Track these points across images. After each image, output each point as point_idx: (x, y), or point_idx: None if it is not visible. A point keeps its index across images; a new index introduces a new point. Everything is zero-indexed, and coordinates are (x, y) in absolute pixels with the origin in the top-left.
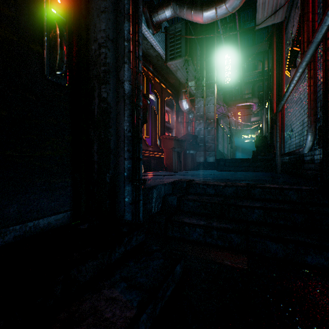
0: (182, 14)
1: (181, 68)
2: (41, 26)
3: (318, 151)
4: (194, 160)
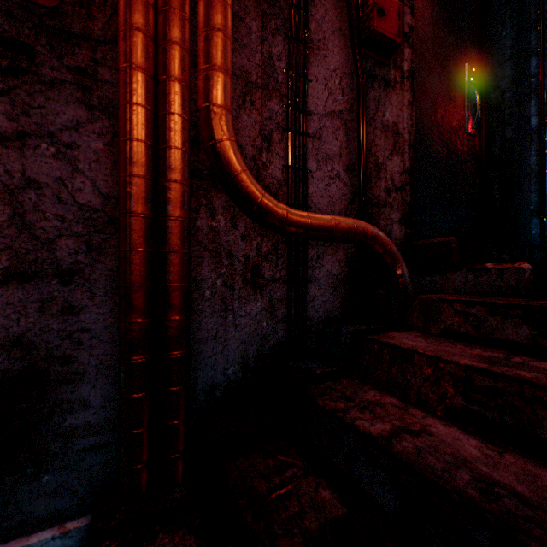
0: None
1: None
2: (463, 95)
3: None
4: None
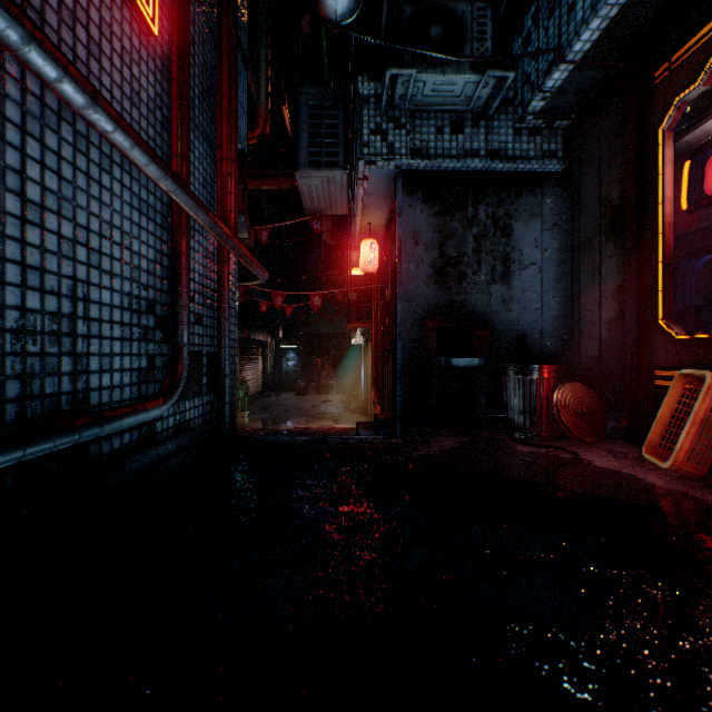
0: None
1: None
2: None
3: (173, 408)
4: None
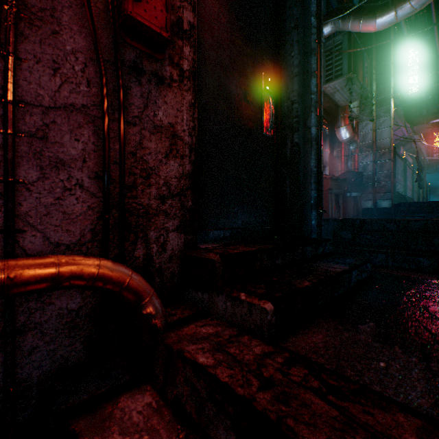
0: (345, 27)
1: (341, 89)
2: (261, 101)
3: None
4: (357, 205)
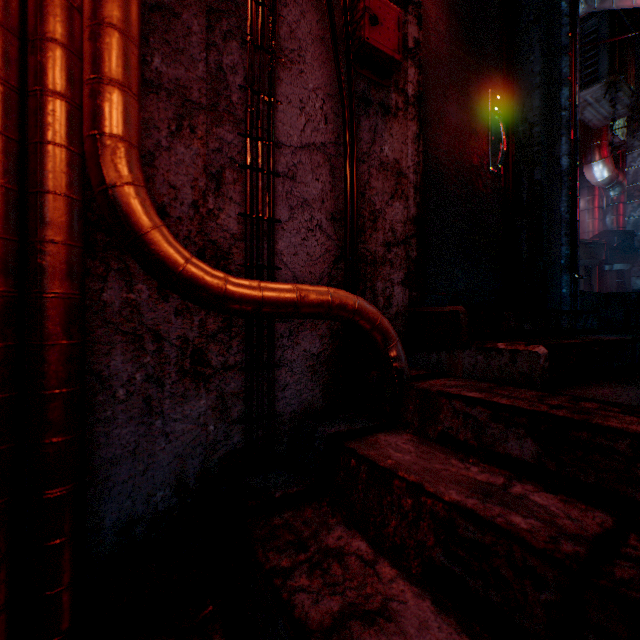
0: (606, 4)
1: (595, 101)
2: (487, 127)
3: None
4: (623, 284)
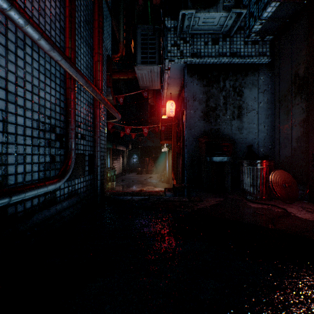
0: None
1: None
2: None
3: (67, 183)
4: None
